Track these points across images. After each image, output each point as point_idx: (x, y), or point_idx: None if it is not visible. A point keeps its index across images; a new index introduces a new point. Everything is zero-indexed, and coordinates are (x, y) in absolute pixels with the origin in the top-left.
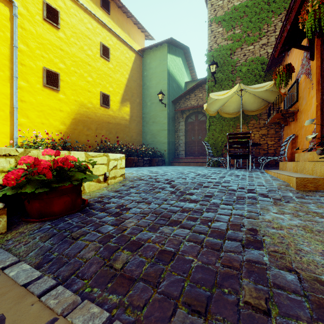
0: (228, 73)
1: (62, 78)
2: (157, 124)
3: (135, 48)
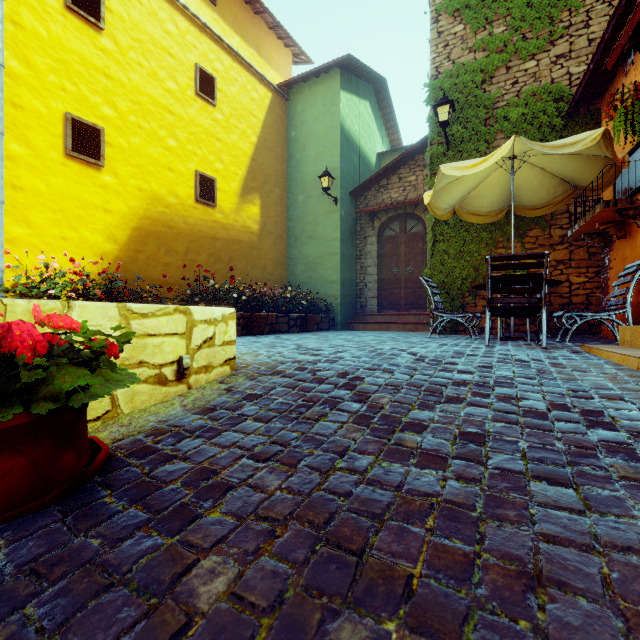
0: (477, 125)
1: (109, 140)
2: (318, 242)
3: (273, 80)
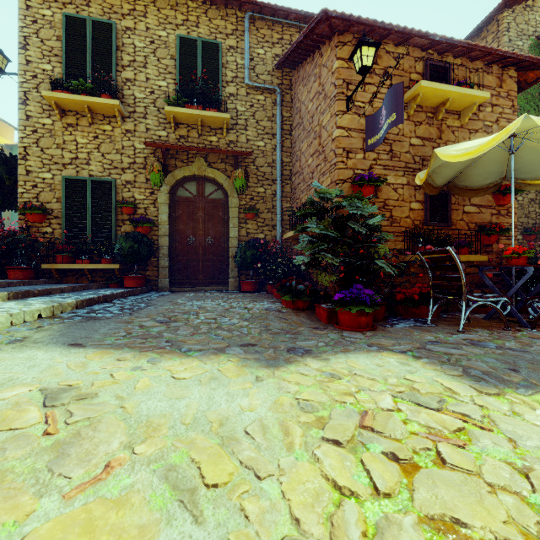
0: None
1: None
2: None
3: (3, 142)
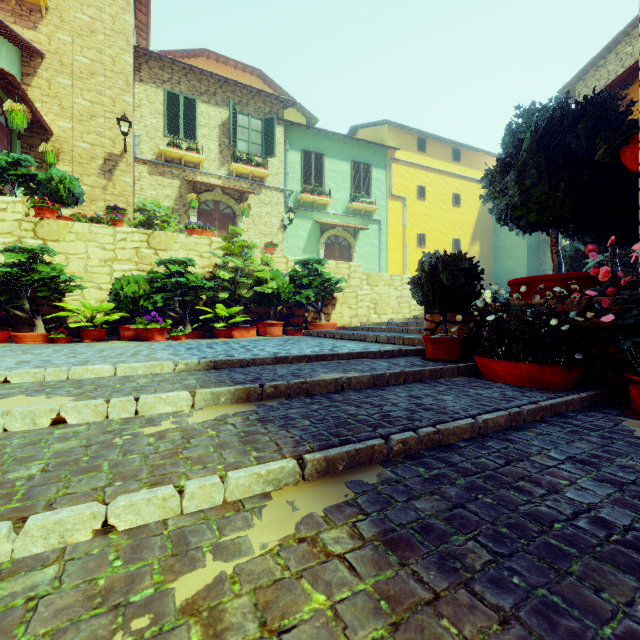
0: None
1: (427, 237)
2: (513, 260)
3: None
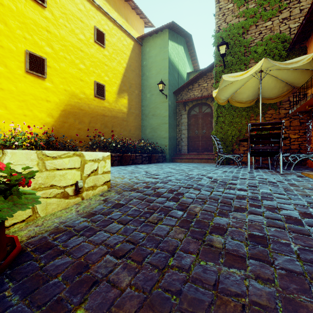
0: (240, 56)
1: (49, 64)
2: (157, 117)
3: (134, 35)
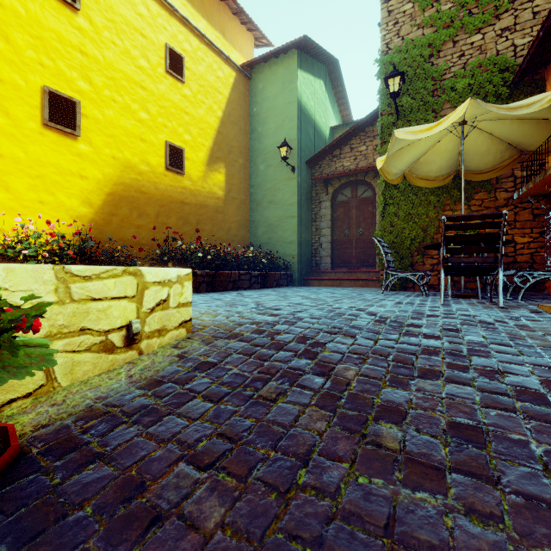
0: (425, 96)
1: (85, 111)
2: (277, 206)
3: (236, 61)
